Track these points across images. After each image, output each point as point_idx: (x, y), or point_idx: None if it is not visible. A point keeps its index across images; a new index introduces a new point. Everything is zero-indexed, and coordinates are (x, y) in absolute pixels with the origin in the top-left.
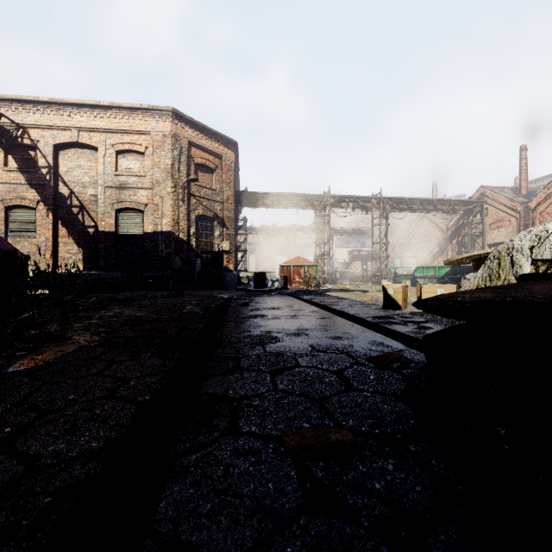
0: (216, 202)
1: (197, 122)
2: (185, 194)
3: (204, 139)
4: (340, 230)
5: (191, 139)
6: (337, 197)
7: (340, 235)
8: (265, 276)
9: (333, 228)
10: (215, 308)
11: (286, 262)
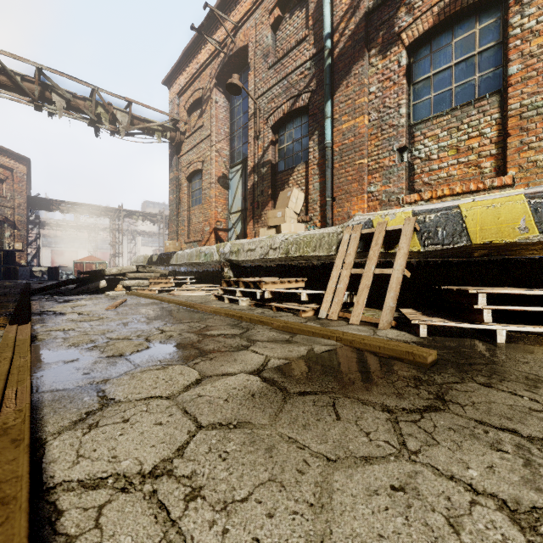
0: (7, 207)
1: None
2: None
3: None
4: (142, 232)
5: None
6: (129, 211)
7: (142, 236)
8: (58, 270)
9: (136, 230)
10: (22, 284)
11: (80, 260)
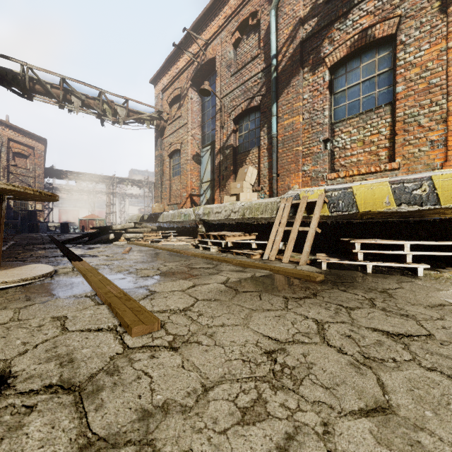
0: (30, 177)
1: (15, 127)
2: (5, 172)
3: (21, 136)
4: (130, 195)
5: (10, 136)
6: (121, 178)
7: (130, 198)
8: (68, 225)
9: (125, 193)
10: (46, 237)
11: (84, 217)
